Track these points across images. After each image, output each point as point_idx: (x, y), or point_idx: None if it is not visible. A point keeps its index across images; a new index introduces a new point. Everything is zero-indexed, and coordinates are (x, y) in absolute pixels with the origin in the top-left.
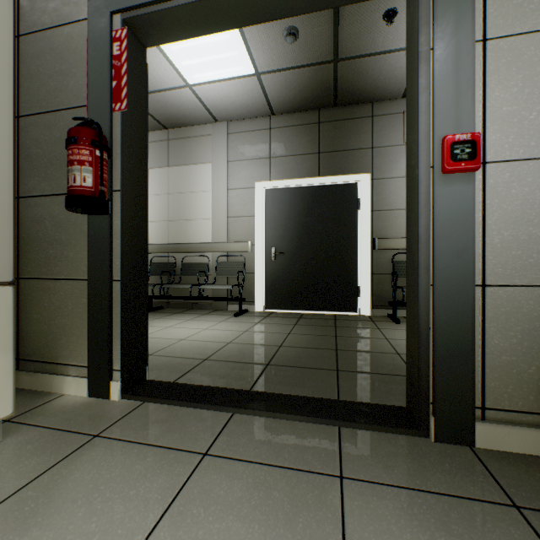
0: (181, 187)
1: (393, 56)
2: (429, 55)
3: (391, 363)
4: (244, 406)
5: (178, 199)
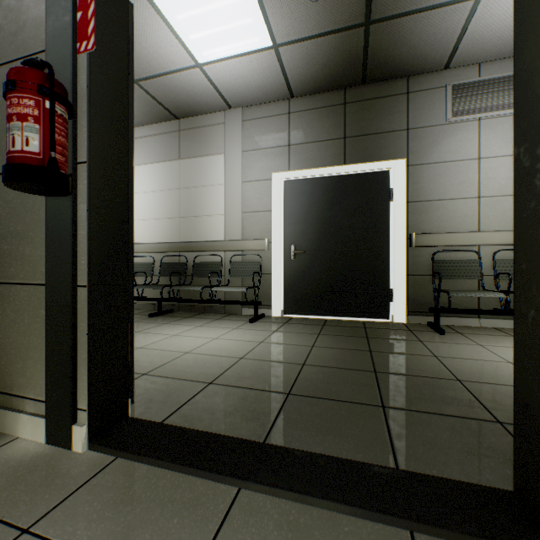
0: (193, 181)
1: (438, 12)
2: None
3: (455, 396)
4: (255, 477)
5: (189, 194)
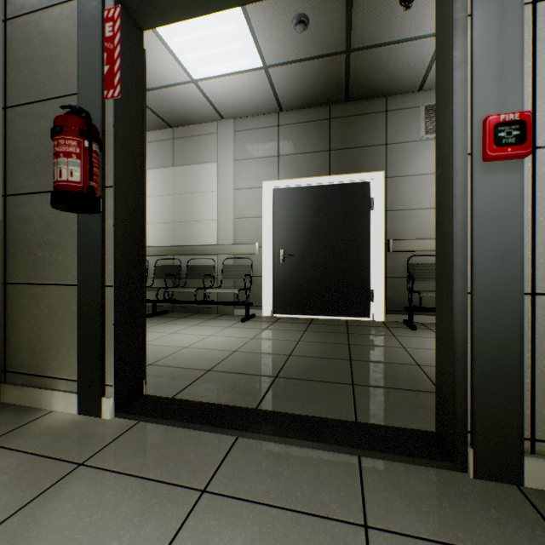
0: (187, 188)
1: (410, 45)
2: (466, 22)
3: (412, 376)
4: (249, 428)
5: (183, 200)
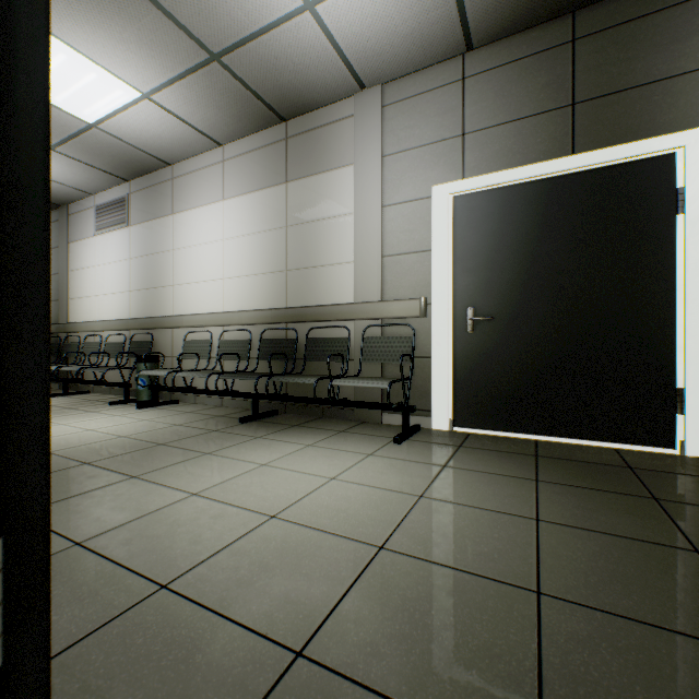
0: (306, 213)
1: None
2: None
3: None
4: None
5: (301, 234)
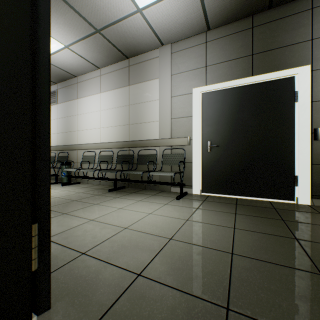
0: (137, 99)
1: None
2: None
3: None
4: None
5: (135, 108)
